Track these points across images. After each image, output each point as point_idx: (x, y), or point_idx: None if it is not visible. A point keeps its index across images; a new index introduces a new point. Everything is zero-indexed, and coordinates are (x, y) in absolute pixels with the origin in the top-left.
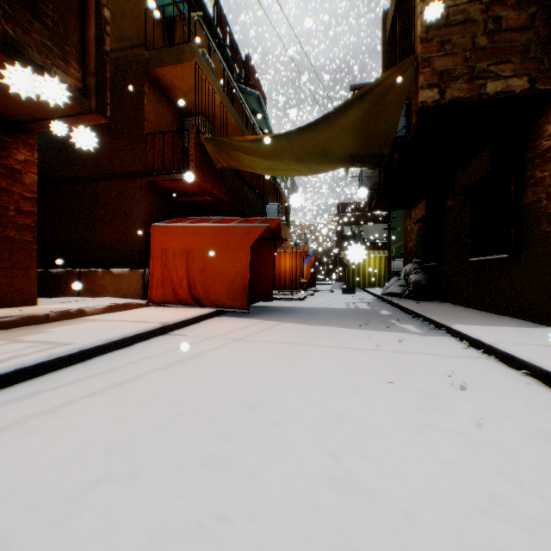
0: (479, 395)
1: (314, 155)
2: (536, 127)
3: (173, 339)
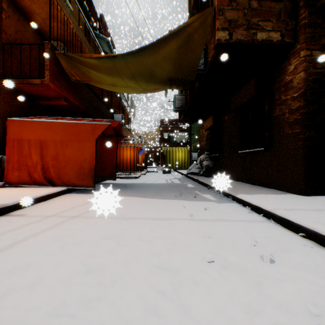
0: (290, 269)
1: (144, 75)
2: (282, 68)
3: (7, 221)
